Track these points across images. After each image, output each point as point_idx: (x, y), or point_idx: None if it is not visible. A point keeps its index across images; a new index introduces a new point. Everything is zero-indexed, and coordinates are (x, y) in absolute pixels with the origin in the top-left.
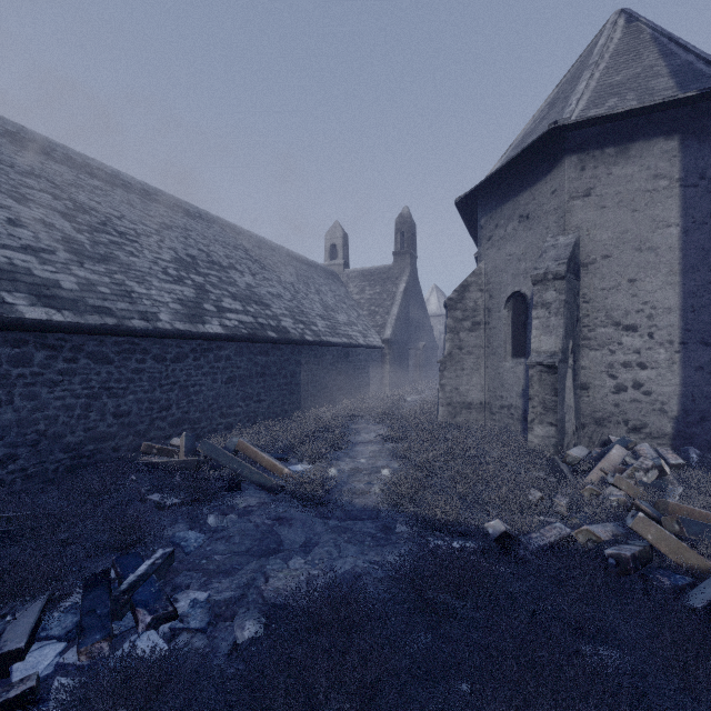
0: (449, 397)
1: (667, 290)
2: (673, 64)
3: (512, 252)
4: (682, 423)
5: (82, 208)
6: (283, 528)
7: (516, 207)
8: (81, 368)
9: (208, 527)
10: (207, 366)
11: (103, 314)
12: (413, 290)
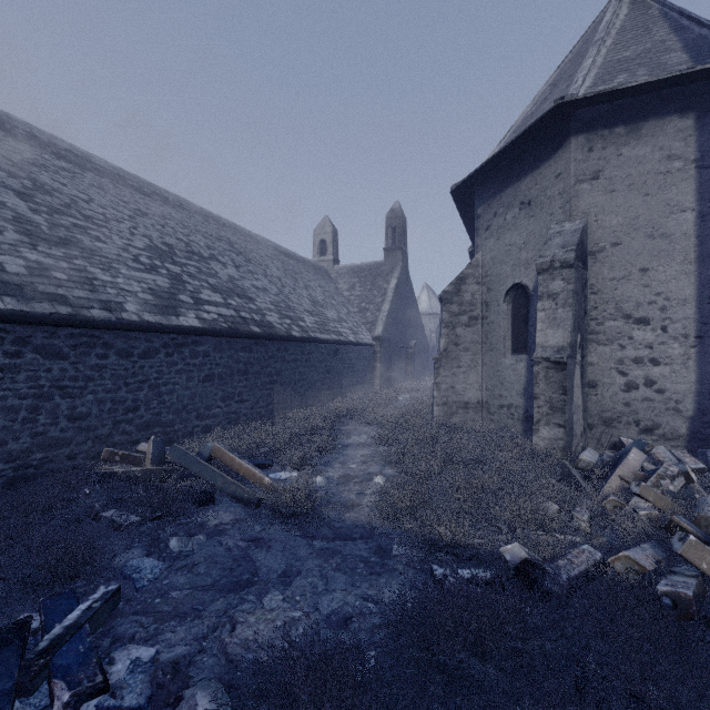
0: (445, 396)
1: (681, 280)
2: (686, 39)
3: (512, 242)
4: (698, 424)
5: (43, 188)
6: (260, 551)
7: (516, 193)
8: (27, 363)
9: (169, 552)
10: (181, 362)
11: (55, 302)
12: (405, 287)
